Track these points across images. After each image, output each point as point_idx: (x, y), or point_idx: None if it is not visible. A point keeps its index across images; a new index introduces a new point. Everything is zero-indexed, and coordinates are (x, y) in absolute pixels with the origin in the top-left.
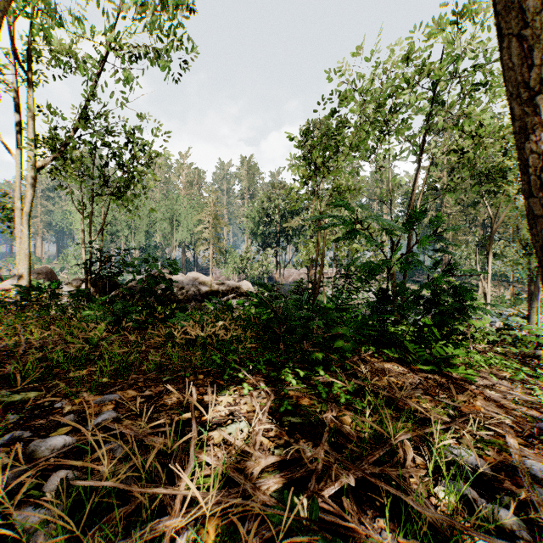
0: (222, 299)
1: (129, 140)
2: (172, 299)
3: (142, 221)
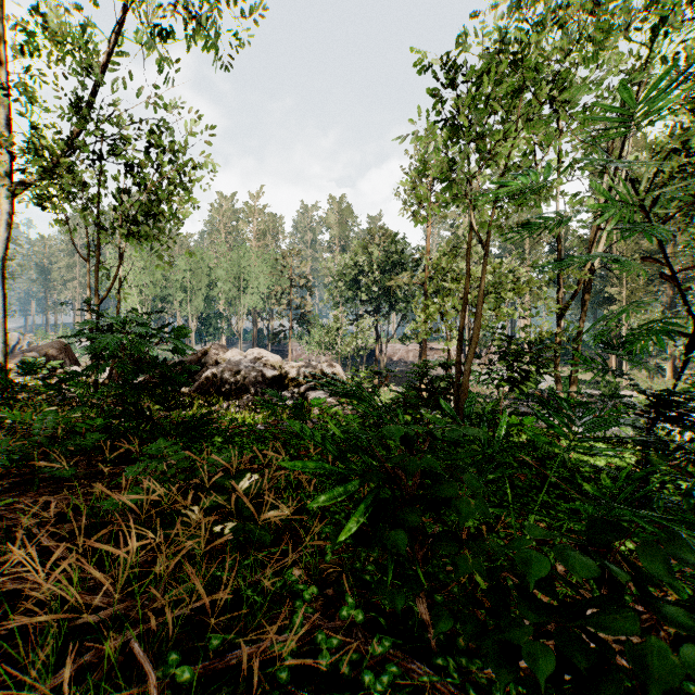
0: (296, 389)
1: (151, 144)
2: (222, 388)
3: (200, 281)
